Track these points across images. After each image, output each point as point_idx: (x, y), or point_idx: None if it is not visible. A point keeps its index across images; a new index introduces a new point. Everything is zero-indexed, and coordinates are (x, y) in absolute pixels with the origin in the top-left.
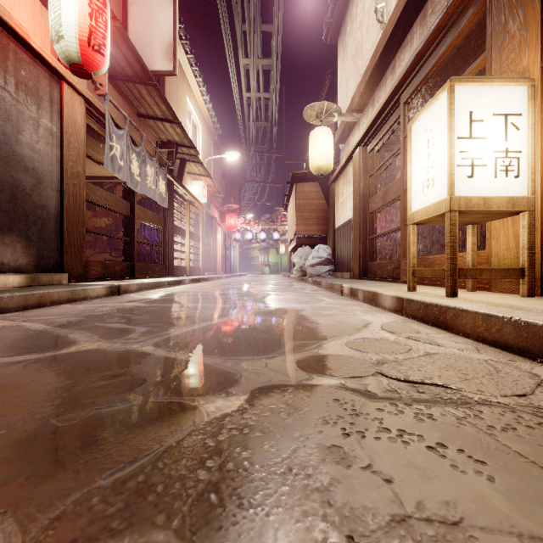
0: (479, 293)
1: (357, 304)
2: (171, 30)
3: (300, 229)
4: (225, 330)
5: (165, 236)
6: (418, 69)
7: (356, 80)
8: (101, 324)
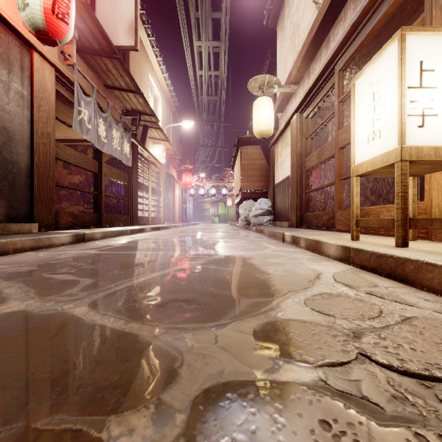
0: (422, 242)
1: (300, 251)
2: (133, 10)
3: (245, 185)
4: (173, 283)
5: (129, 191)
6: (353, 38)
7: (293, 56)
8: (48, 275)
